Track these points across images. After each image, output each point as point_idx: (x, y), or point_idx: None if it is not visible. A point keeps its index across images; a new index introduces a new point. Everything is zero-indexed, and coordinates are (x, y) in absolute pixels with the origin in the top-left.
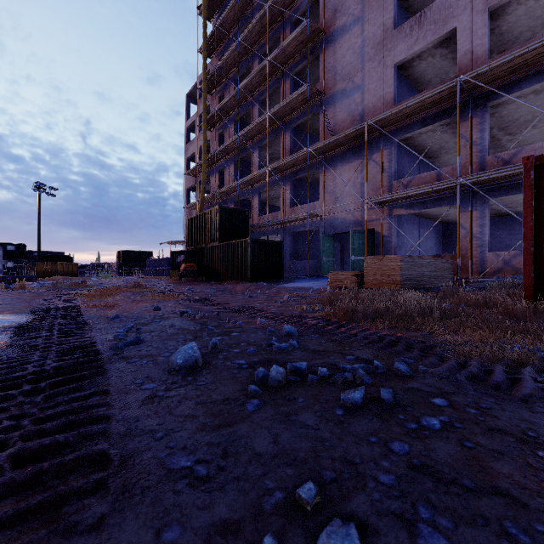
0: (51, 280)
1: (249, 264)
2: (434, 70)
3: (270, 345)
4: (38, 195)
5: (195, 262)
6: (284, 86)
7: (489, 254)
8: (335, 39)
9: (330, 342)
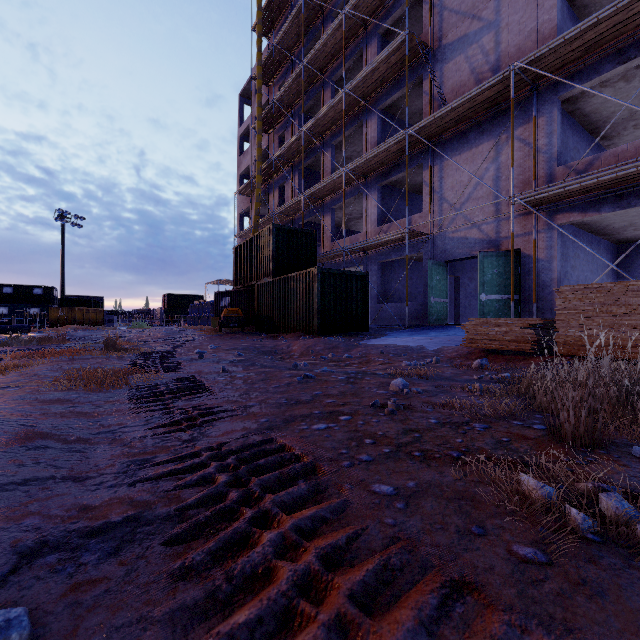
0: (52, 331)
1: (315, 308)
2: None
3: None
4: (62, 226)
5: (244, 306)
6: (367, 52)
7: None
8: None
9: None
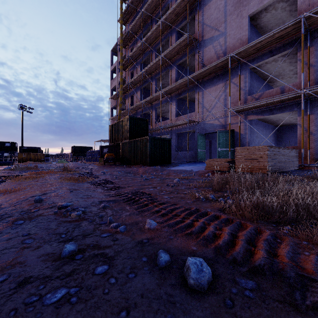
0: (23, 164)
1: (148, 154)
2: (275, 20)
3: None
4: (22, 112)
5: (115, 152)
6: (171, 38)
7: None
8: (206, 3)
9: None
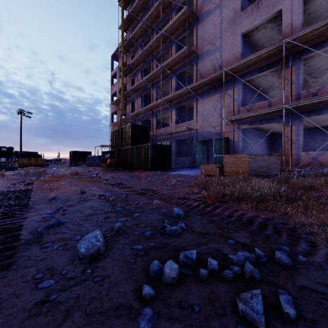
0: (26, 170)
1: (149, 160)
2: (266, 38)
3: (163, 227)
4: (20, 117)
5: (116, 158)
6: (171, 48)
7: (302, 153)
8: (203, 19)
9: (210, 223)
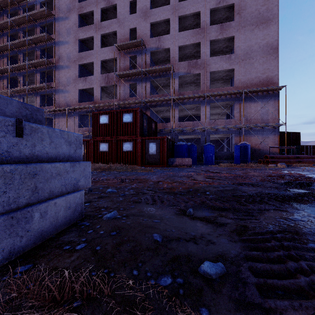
0: None
1: None
2: None
3: None
4: None
5: None
6: (37, 75)
7: None
8: (59, 69)
9: None
